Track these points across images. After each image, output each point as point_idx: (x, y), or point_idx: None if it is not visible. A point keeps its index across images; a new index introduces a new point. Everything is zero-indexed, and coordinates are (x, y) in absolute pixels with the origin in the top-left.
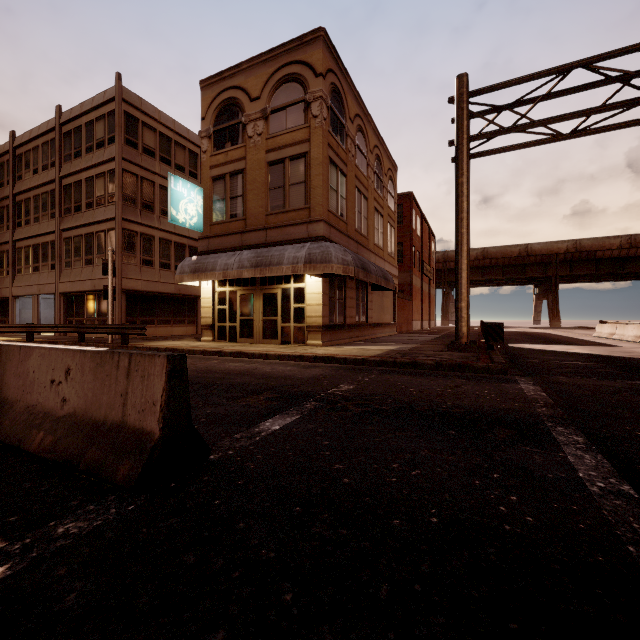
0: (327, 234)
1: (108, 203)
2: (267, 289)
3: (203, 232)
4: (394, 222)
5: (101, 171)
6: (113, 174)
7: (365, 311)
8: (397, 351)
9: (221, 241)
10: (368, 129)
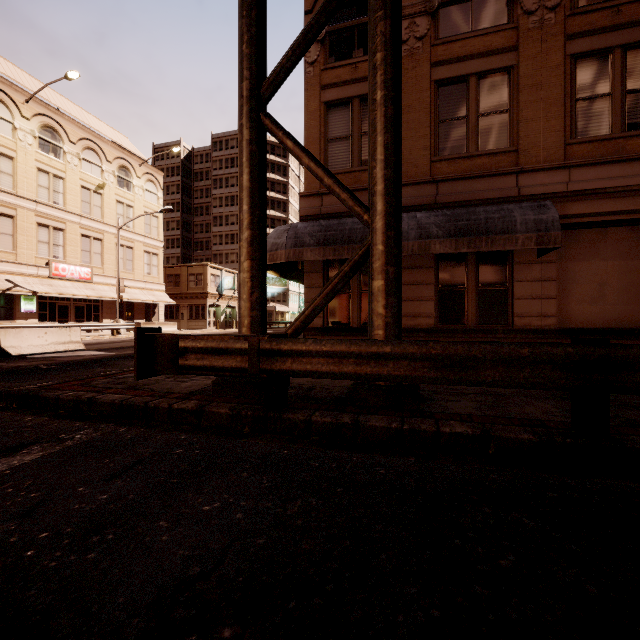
0: (313, 210)
1: None
2: None
3: None
4: None
5: None
6: None
7: (507, 303)
8: None
9: None
10: None
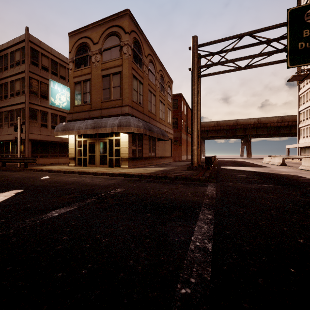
0: (131, 112)
1: (22, 94)
2: (102, 139)
3: (70, 110)
4: (171, 107)
5: (18, 77)
6: (24, 79)
7: (154, 151)
8: (162, 170)
9: (79, 115)
10: (156, 61)
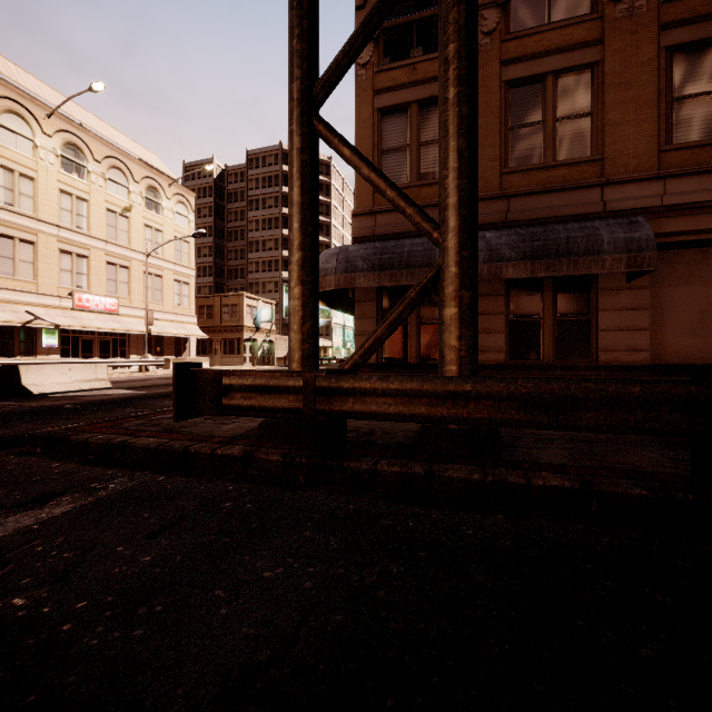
0: (365, 230)
1: None
2: None
3: None
4: None
5: None
6: None
7: (590, 335)
8: None
9: None
10: None
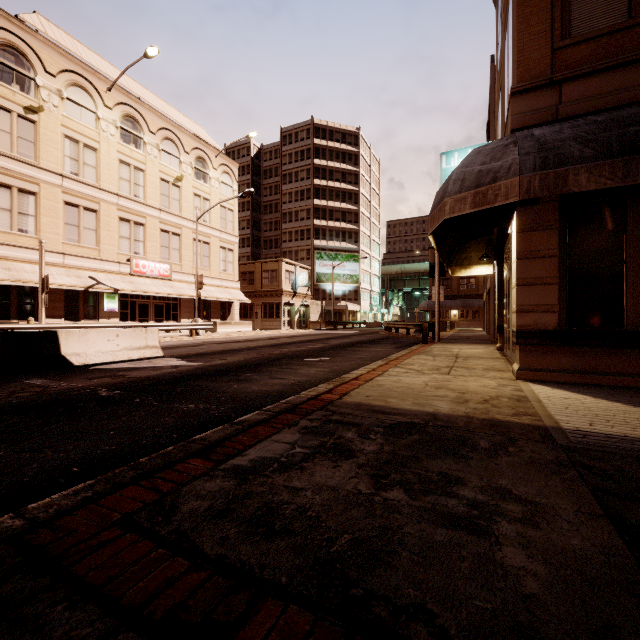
0: (538, 114)
1: None
2: None
3: None
4: None
5: None
6: None
7: None
8: (486, 426)
9: None
10: None
